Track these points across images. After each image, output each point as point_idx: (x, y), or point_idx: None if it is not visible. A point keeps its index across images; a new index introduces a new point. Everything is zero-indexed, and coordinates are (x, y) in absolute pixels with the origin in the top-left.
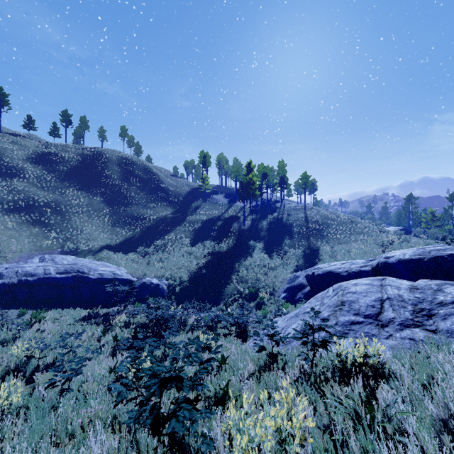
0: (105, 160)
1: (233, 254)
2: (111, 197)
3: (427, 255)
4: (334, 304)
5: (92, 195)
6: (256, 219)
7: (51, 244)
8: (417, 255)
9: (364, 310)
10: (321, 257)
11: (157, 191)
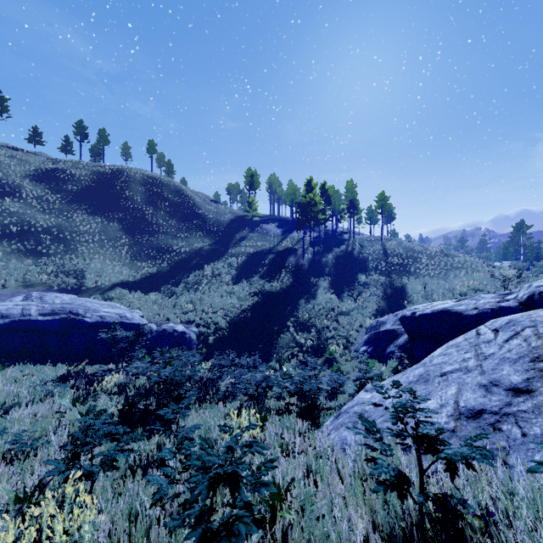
0: (126, 179)
1: (289, 294)
2: (132, 224)
3: None
4: (524, 356)
5: (107, 221)
6: (318, 252)
7: (47, 280)
8: None
9: None
10: (411, 299)
11: (191, 218)
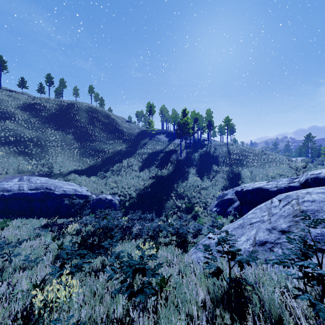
0: (76, 109)
1: (172, 177)
2: (80, 135)
3: None
4: (290, 214)
5: (66, 134)
6: (190, 152)
7: (31, 169)
8: None
9: None
10: (243, 180)
11: (115, 131)
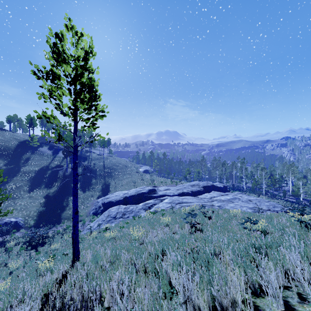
0: None
1: (62, 193)
2: None
3: (137, 192)
4: (107, 216)
5: None
6: None
7: None
8: (135, 193)
9: (113, 216)
10: (110, 189)
11: None
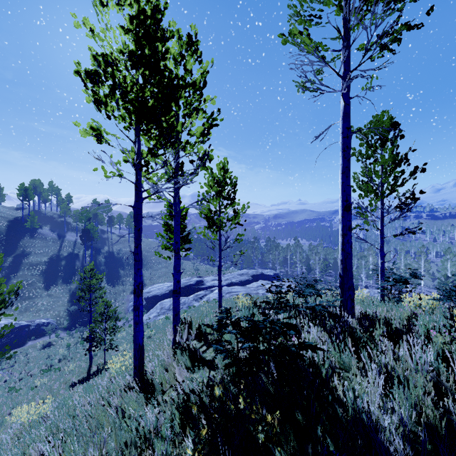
0: None
1: None
2: None
3: (184, 284)
4: (160, 308)
5: None
6: (93, 255)
7: None
8: (182, 285)
9: (167, 308)
10: (145, 282)
11: None
